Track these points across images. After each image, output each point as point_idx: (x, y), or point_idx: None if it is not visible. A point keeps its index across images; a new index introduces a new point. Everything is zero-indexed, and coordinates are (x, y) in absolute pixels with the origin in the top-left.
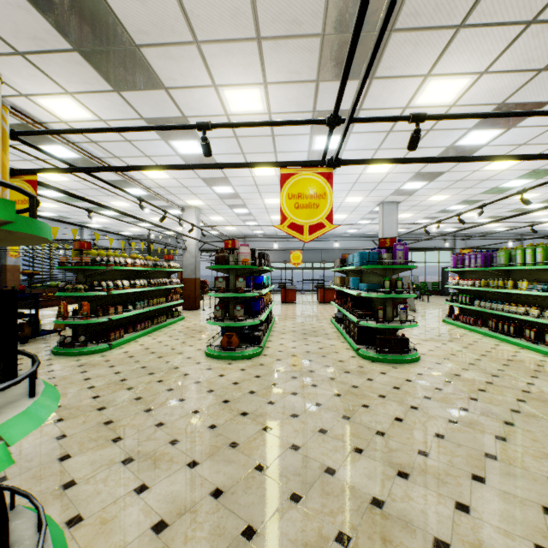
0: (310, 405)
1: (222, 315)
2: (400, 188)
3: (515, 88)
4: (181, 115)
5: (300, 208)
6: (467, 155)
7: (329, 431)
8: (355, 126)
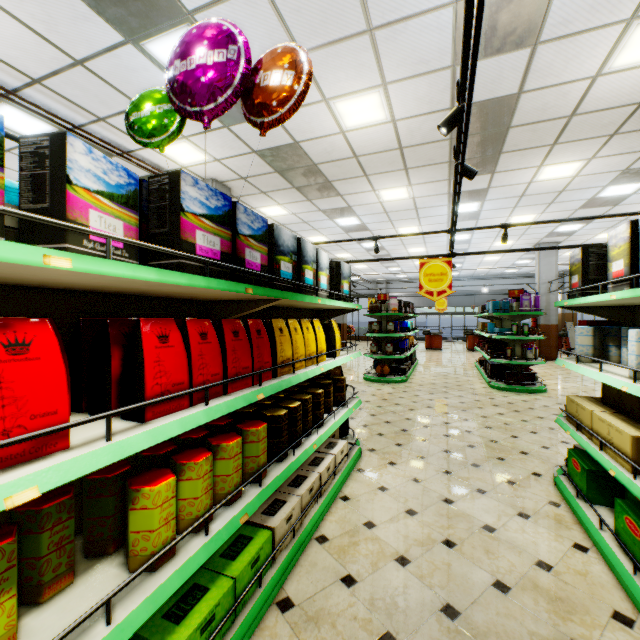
0: (440, 404)
1: (376, 350)
2: (554, 231)
3: (631, 161)
4: (347, 206)
5: (431, 282)
6: (618, 201)
7: (450, 413)
8: (487, 196)
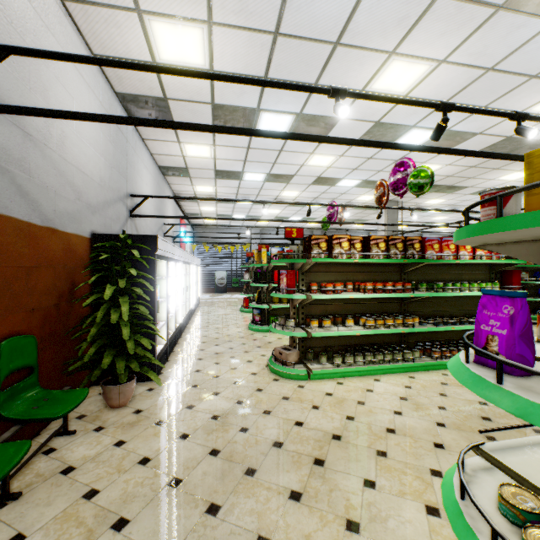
0: None
1: None
2: None
3: None
4: (485, 188)
5: None
6: None
7: None
8: None
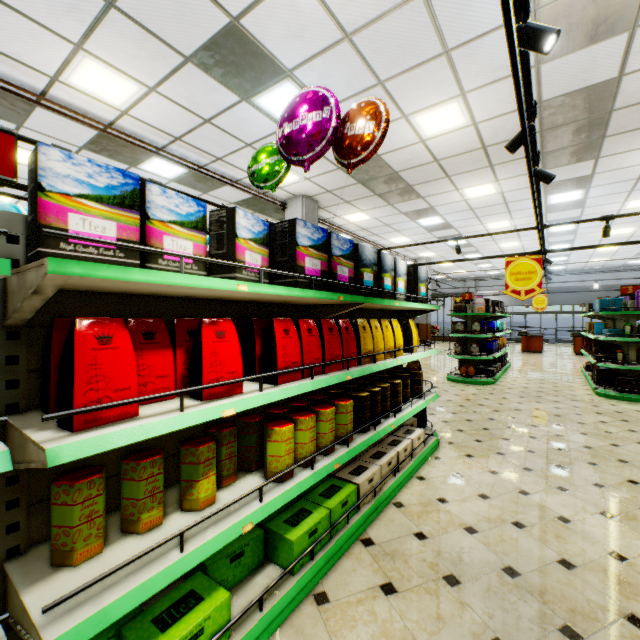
0: (530, 408)
1: (460, 351)
2: None
3: None
4: (429, 206)
5: (518, 280)
6: None
7: (540, 417)
8: (593, 183)
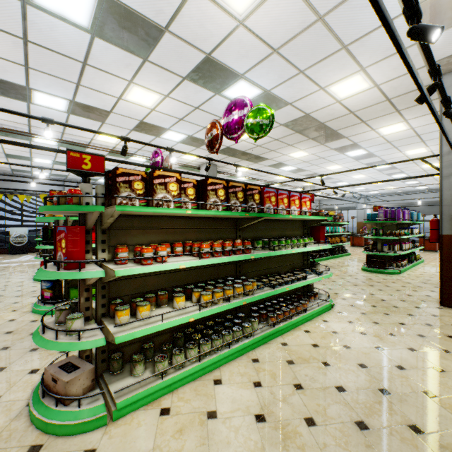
0: None
1: None
2: None
3: None
4: (279, 162)
5: None
6: None
7: None
8: (362, 146)
